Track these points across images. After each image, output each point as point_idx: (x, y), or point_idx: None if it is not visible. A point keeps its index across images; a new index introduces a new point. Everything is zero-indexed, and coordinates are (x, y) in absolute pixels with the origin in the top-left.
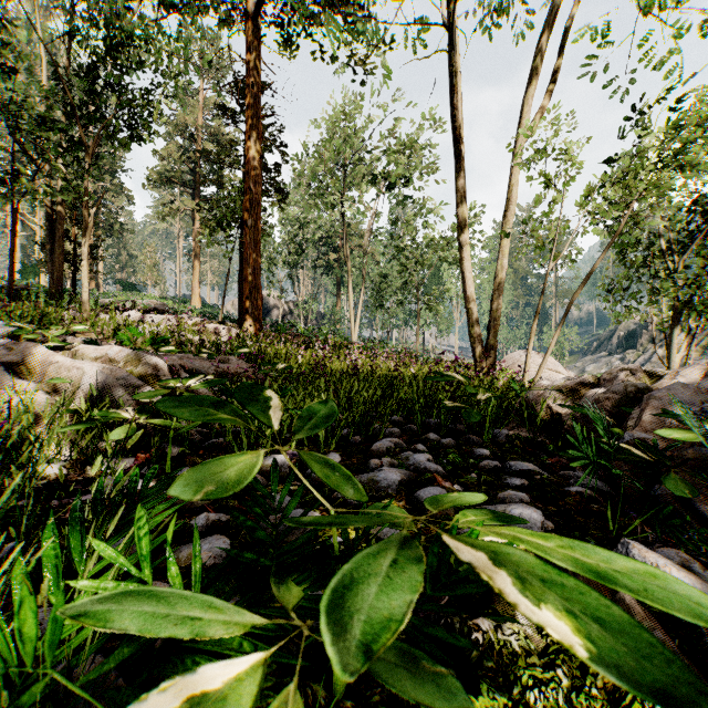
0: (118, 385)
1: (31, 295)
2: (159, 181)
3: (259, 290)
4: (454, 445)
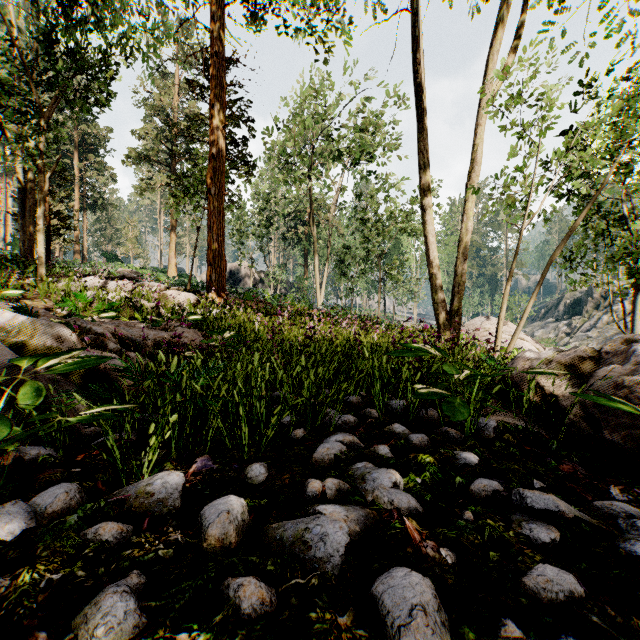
0: None
1: None
2: (138, 159)
3: (222, 257)
4: (427, 444)
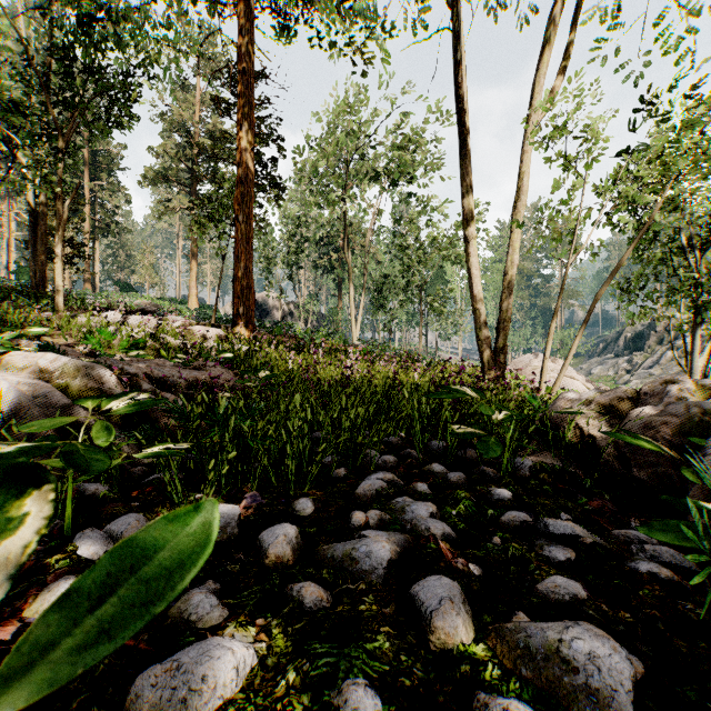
0: (32, 405)
1: (9, 295)
2: (155, 179)
3: (251, 289)
4: (464, 482)
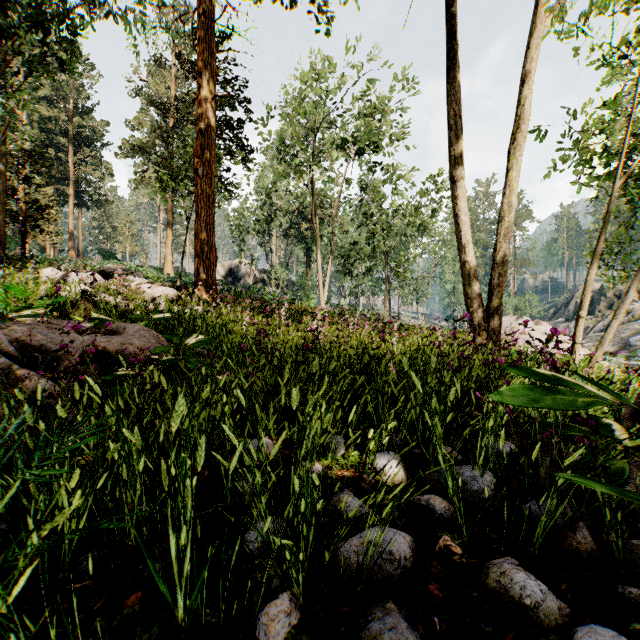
0: None
1: None
2: (132, 151)
3: (212, 248)
4: None
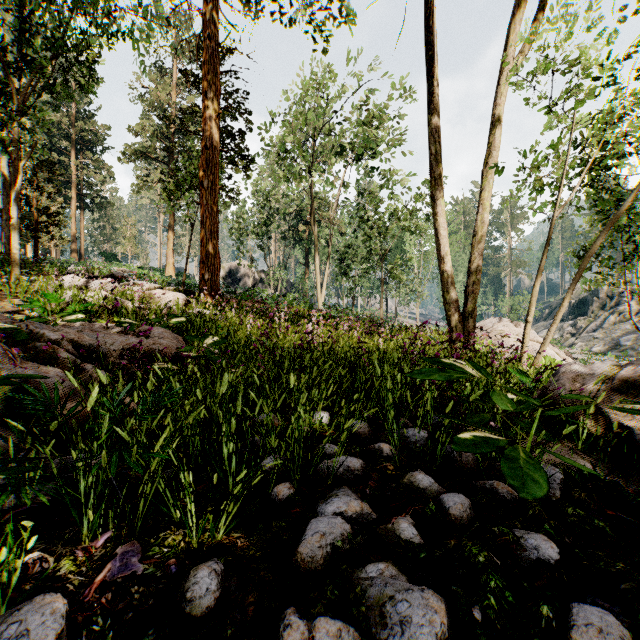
0: None
1: None
2: (134, 156)
3: (216, 255)
4: (470, 513)
